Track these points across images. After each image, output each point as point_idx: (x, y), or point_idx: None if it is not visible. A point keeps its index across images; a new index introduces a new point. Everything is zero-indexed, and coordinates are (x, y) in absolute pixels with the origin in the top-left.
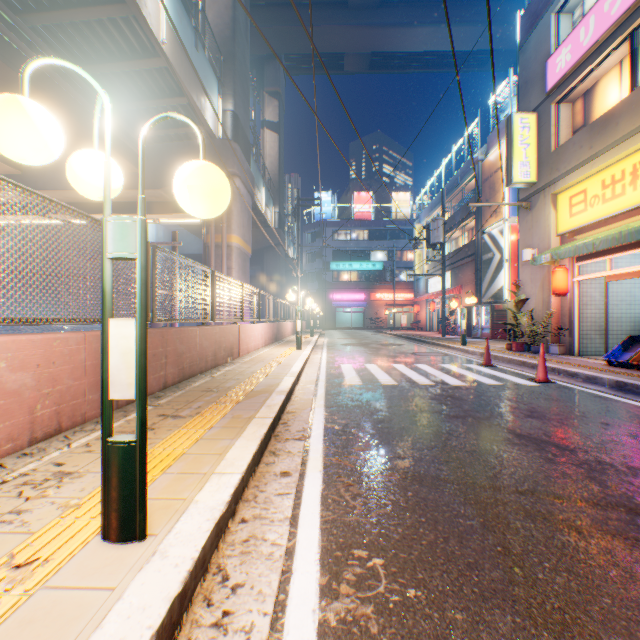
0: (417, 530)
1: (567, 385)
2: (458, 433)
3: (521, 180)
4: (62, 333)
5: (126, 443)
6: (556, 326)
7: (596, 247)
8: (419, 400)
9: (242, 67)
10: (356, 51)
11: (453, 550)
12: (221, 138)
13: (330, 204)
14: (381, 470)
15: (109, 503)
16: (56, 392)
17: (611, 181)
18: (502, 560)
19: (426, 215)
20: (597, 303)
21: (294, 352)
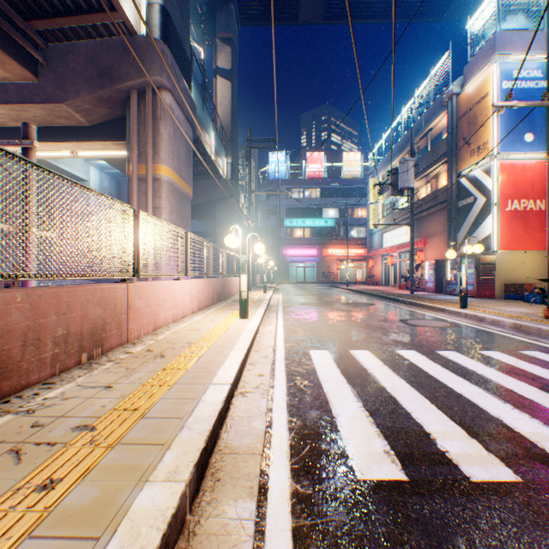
0: None
1: None
2: None
3: None
4: None
5: None
6: None
7: None
8: None
9: None
10: None
11: None
12: (145, 37)
13: (284, 164)
14: None
15: None
16: None
17: None
18: None
19: (381, 168)
20: None
21: (234, 324)
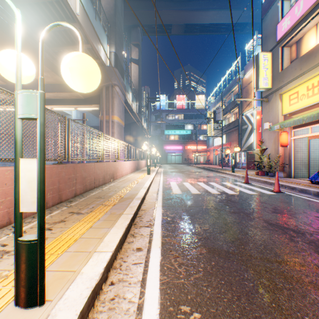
0: (220, 290)
1: (291, 194)
2: (236, 222)
3: (263, 87)
4: (12, 167)
5: (30, 241)
6: (282, 162)
7: (304, 121)
8: (213, 202)
9: (119, 30)
10: (177, 23)
11: (244, 306)
12: (108, 66)
13: (164, 101)
14: (195, 247)
15: (19, 281)
16: (7, 201)
17: (312, 86)
18: (277, 314)
19: (213, 106)
20: (303, 150)
21: (146, 176)
